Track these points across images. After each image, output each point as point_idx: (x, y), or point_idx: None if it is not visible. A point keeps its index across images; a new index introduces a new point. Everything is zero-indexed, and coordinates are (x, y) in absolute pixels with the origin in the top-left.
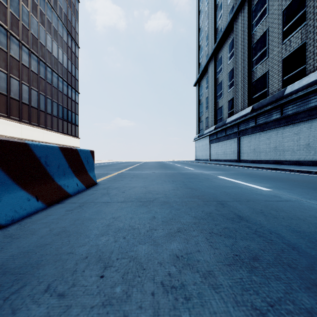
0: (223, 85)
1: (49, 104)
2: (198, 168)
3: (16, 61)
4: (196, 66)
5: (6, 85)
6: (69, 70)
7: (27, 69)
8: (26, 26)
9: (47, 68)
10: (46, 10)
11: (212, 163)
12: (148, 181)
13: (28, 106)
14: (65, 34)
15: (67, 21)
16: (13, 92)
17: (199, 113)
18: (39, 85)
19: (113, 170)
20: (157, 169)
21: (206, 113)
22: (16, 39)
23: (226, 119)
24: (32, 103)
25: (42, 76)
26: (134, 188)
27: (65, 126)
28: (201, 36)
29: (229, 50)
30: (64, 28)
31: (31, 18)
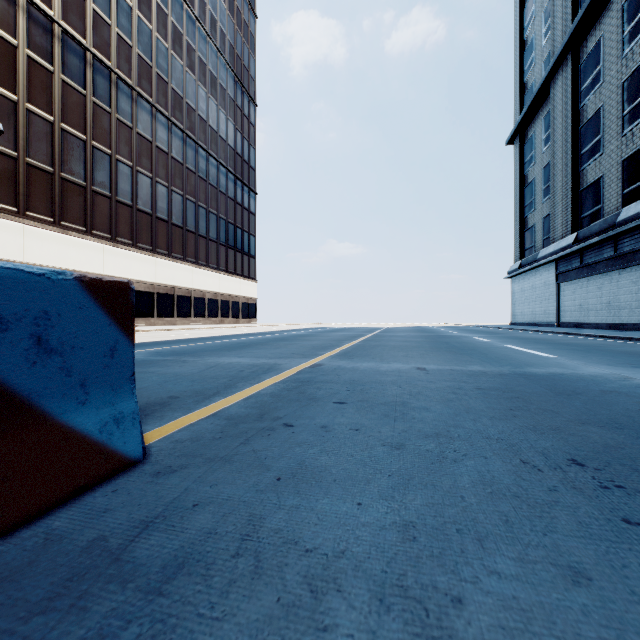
0: (604, 120)
1: (203, 217)
2: (569, 354)
3: (146, 143)
4: (515, 94)
5: (130, 188)
6: (238, 150)
7: (165, 156)
8: (163, 75)
9: (199, 150)
10: (197, 42)
11: (583, 333)
12: (422, 453)
13: (167, 223)
14: (230, 83)
15: (235, 56)
16: (142, 199)
17: (522, 208)
18: (185, 184)
19: (298, 355)
20: (428, 354)
21: (545, 206)
22: (147, 102)
23: (614, 211)
24: (173, 217)
25: (190, 166)
26: (308, 637)
27: (230, 258)
28: (528, 17)
29: (625, 18)
30: (228, 71)
31: (172, 59)
